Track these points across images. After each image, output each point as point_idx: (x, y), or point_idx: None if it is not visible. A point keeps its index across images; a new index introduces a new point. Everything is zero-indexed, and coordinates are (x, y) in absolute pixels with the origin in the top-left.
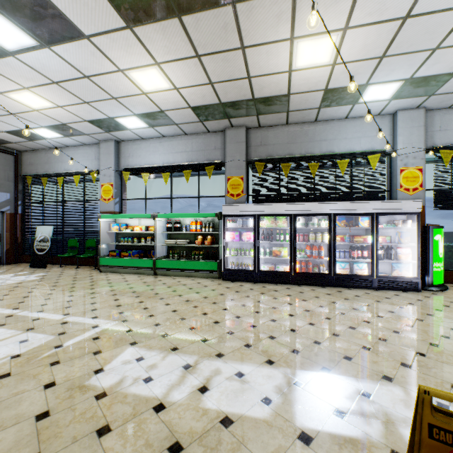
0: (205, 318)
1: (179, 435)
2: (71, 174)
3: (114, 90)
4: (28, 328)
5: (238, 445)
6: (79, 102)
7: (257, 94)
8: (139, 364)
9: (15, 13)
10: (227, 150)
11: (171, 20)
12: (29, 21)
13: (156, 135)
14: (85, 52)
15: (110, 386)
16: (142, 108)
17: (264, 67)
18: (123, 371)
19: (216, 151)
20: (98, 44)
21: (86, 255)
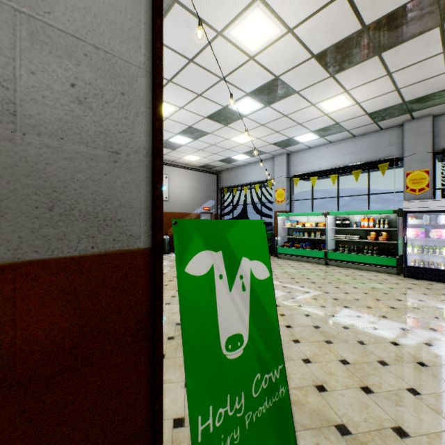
0: (401, 303)
1: (421, 359)
2: (252, 184)
3: (301, 118)
4: None
5: None
6: (272, 133)
7: None
8: (360, 319)
9: (259, 95)
10: (405, 144)
11: (370, 59)
12: (264, 96)
13: (324, 143)
14: (291, 101)
15: (348, 325)
16: (319, 125)
17: None
18: (351, 320)
19: (391, 147)
20: (303, 93)
21: None
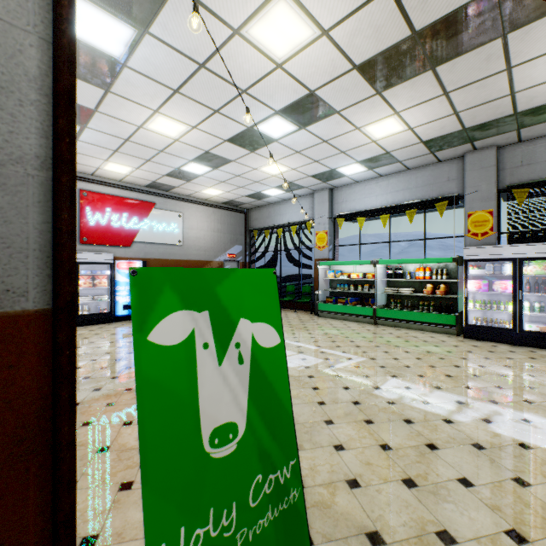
0: (459, 370)
1: (477, 440)
2: (288, 225)
3: (345, 145)
4: (298, 351)
5: (544, 462)
6: (310, 163)
7: (521, 107)
8: (409, 391)
9: (291, 114)
10: (467, 180)
11: (423, 74)
12: (298, 115)
13: (373, 176)
14: (331, 124)
15: (394, 399)
16: (366, 155)
17: (538, 77)
18: (398, 392)
19: (450, 182)
20: (345, 114)
21: (303, 300)
